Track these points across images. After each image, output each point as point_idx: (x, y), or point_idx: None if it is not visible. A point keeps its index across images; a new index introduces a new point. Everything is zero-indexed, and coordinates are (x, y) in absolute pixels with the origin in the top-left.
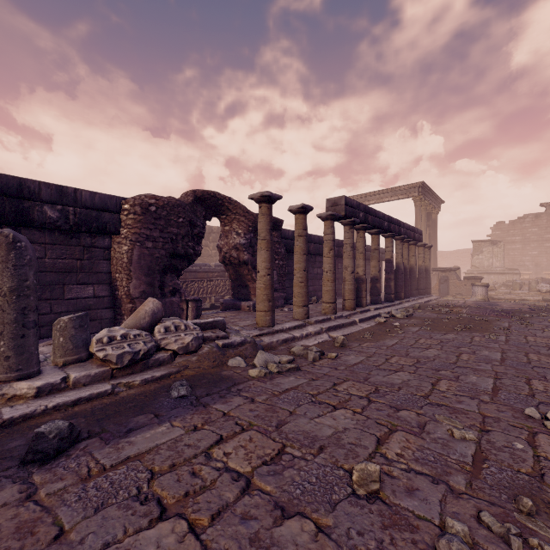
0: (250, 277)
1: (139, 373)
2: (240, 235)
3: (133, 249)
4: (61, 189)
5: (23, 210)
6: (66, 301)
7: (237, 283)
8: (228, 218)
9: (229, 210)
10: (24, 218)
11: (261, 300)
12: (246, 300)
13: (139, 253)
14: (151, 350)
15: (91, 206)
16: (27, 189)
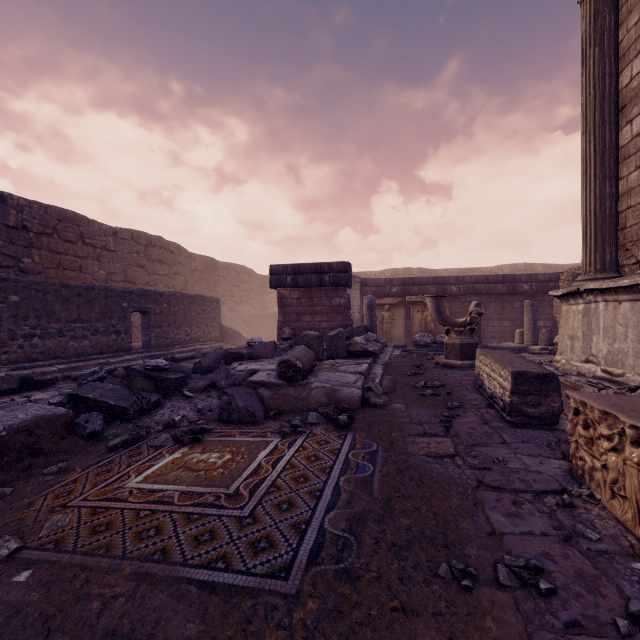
0: None
1: None
2: None
3: None
4: (529, 275)
5: (515, 287)
6: None
7: None
8: None
9: None
10: (515, 291)
11: None
12: None
13: None
14: None
15: (543, 281)
16: (516, 278)
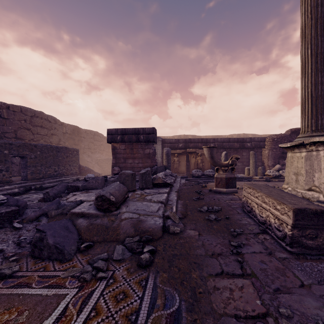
0: None
1: (276, 179)
2: None
3: (269, 152)
4: (250, 138)
5: (243, 145)
6: None
7: None
8: None
9: None
10: (243, 147)
11: None
12: None
13: (271, 153)
14: (279, 175)
15: (257, 141)
16: (244, 140)
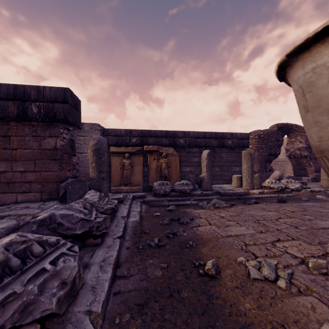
0: (308, 164)
1: (282, 194)
2: (302, 142)
3: (255, 153)
4: (232, 134)
5: (223, 142)
6: (231, 172)
7: (297, 167)
8: (294, 135)
9: (295, 130)
10: (223, 145)
11: (325, 174)
12: (304, 176)
13: (257, 154)
14: (285, 187)
15: (240, 138)
16: (224, 135)
